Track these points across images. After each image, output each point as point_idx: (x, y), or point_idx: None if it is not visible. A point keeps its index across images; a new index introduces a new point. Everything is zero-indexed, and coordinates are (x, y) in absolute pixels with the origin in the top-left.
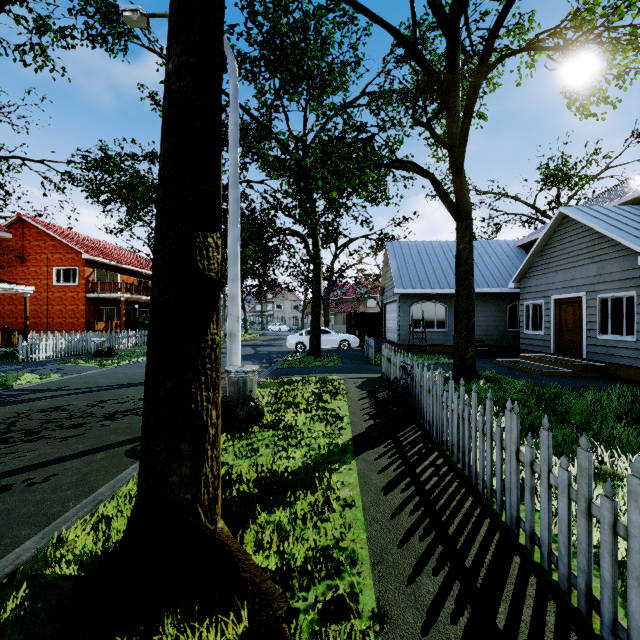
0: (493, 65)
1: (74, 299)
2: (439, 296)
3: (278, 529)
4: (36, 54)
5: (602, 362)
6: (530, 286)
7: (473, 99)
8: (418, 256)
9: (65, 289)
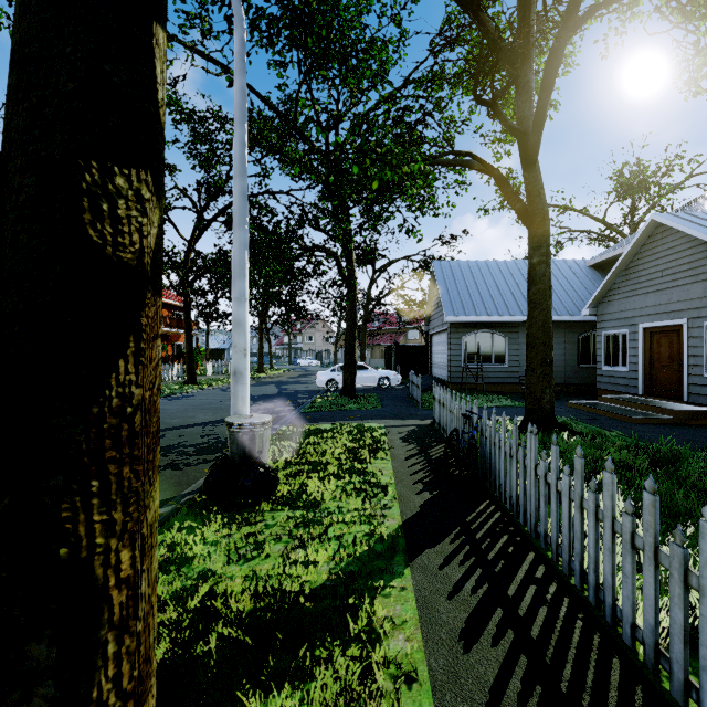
0: (583, 18)
1: None
2: (497, 325)
3: None
4: None
5: None
6: (610, 312)
7: (555, 65)
8: (471, 278)
9: None
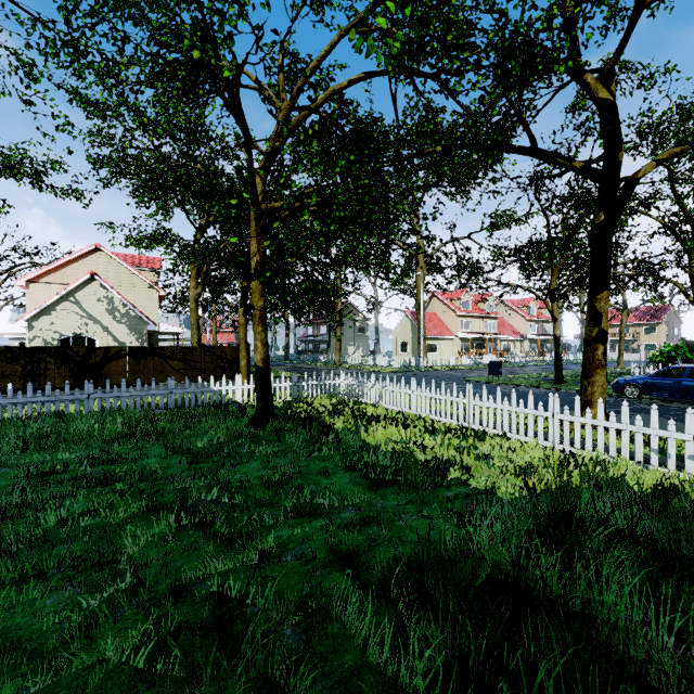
0: None
1: None
2: None
3: None
4: None
5: None
6: None
7: None
8: None
9: None
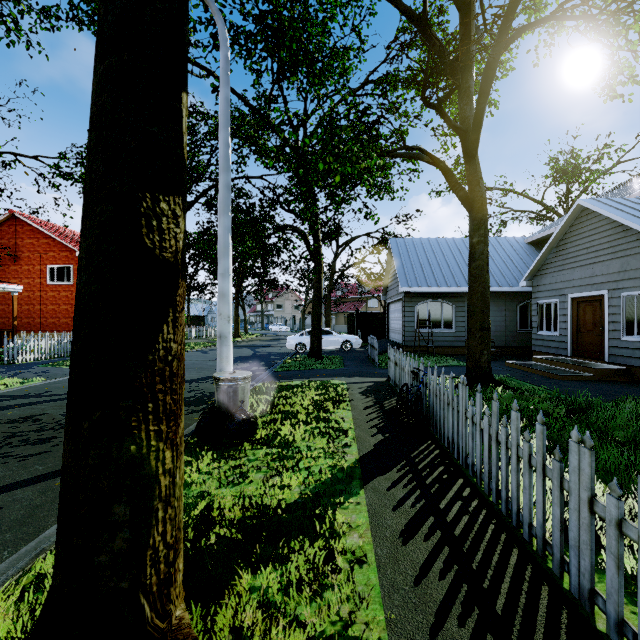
0: (513, 37)
1: (68, 298)
2: (446, 295)
3: (265, 601)
4: (8, 27)
5: (627, 366)
6: (544, 284)
7: (490, 76)
8: (423, 253)
9: (59, 288)
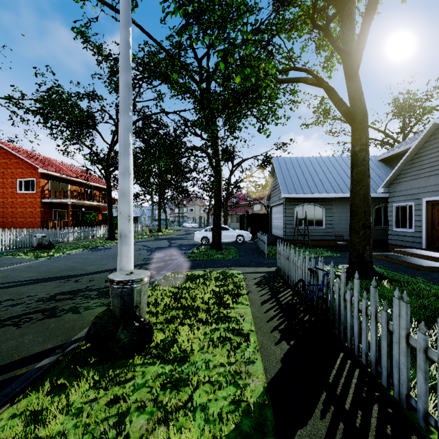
0: None
1: (32, 203)
2: (317, 200)
3: None
4: None
5: None
6: (399, 190)
7: None
8: (299, 168)
9: (25, 196)
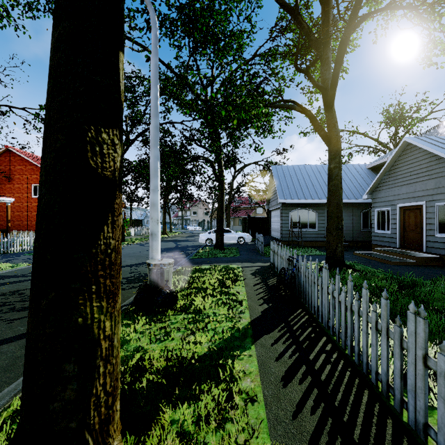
0: (360, 21)
1: None
2: (311, 205)
3: (181, 431)
4: (1, 15)
5: (439, 255)
6: (380, 197)
7: (343, 49)
8: (295, 176)
9: None
